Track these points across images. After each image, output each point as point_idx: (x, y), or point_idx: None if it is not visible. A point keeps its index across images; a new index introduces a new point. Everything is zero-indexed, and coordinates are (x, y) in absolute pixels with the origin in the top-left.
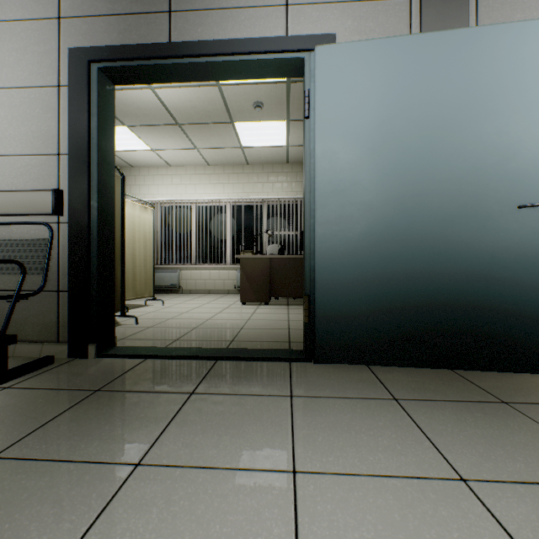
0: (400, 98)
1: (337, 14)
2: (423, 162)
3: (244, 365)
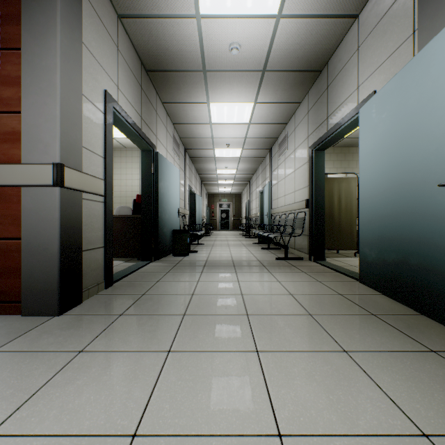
0: (387, 122)
1: (376, 76)
2: (396, 161)
3: (338, 275)
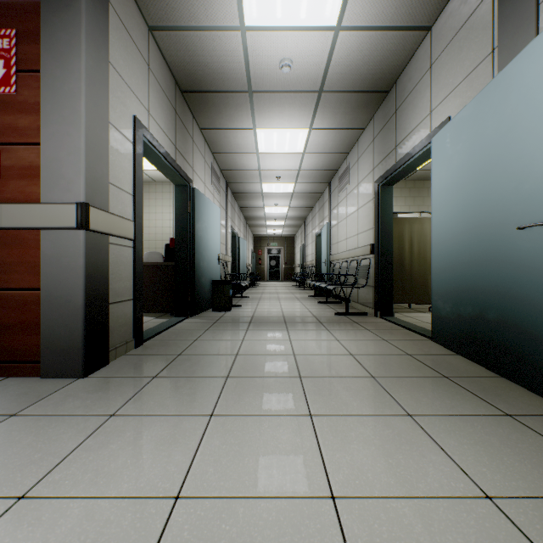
0: (462, 155)
1: (451, 100)
2: (473, 199)
3: (408, 333)
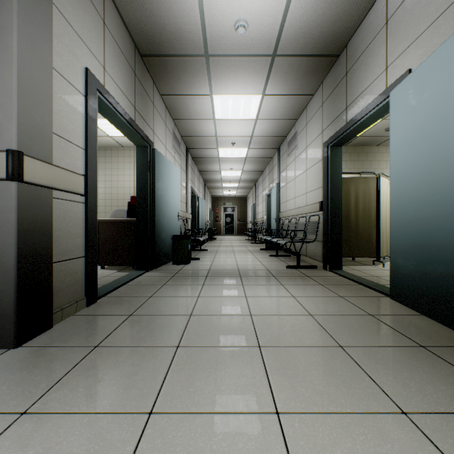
0: (431, 103)
1: (412, 52)
2: (446, 150)
3: (361, 288)
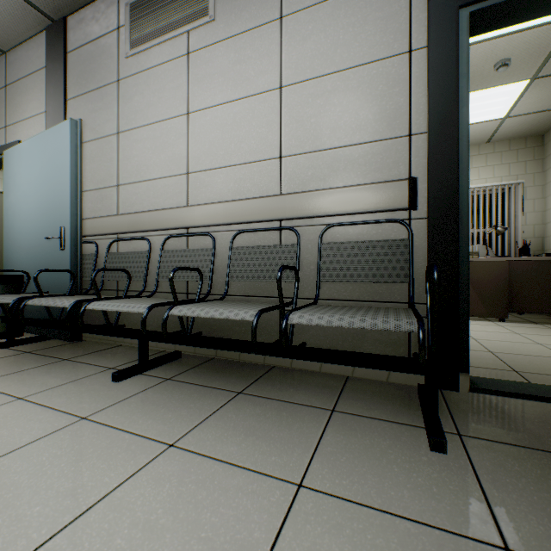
0: None
1: None
2: None
3: None
